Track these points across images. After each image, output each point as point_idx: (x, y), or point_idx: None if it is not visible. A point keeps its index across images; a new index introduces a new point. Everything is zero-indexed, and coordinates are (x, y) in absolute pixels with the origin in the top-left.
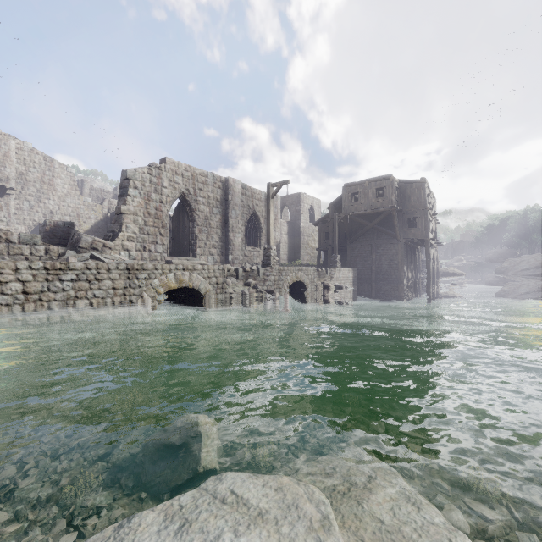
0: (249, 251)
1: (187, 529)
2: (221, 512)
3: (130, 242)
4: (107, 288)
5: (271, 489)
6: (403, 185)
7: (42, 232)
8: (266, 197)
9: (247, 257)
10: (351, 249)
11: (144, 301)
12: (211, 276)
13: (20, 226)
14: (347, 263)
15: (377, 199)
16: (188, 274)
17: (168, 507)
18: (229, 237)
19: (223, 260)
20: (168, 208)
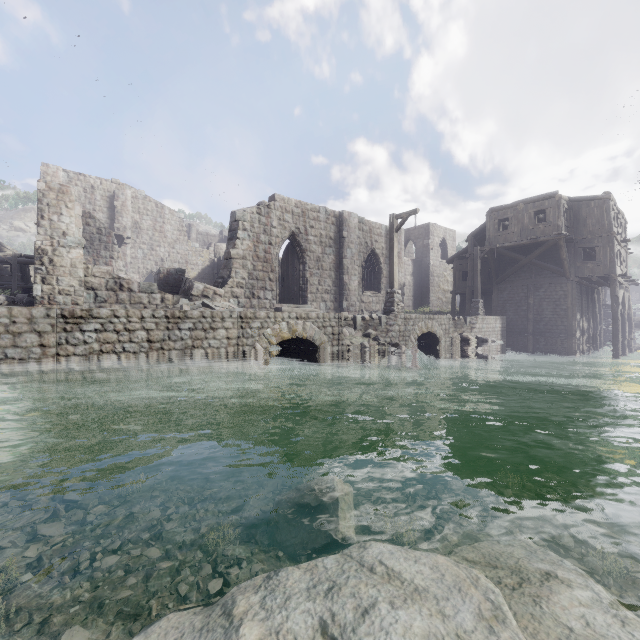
0: (367, 297)
1: (338, 591)
2: (372, 581)
3: (239, 289)
4: (222, 337)
5: (425, 566)
6: (575, 204)
7: (157, 280)
8: (387, 232)
9: (365, 303)
10: (499, 291)
11: (257, 352)
12: (326, 325)
13: (135, 275)
14: (493, 310)
15: (535, 225)
16: (301, 323)
17: (314, 567)
18: (343, 280)
19: (336, 307)
20: (277, 250)
